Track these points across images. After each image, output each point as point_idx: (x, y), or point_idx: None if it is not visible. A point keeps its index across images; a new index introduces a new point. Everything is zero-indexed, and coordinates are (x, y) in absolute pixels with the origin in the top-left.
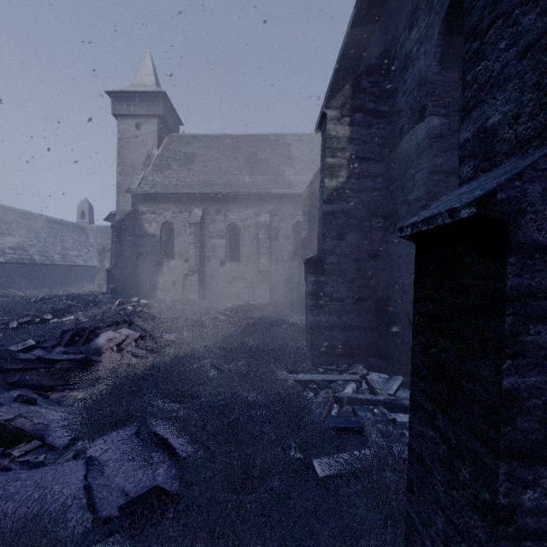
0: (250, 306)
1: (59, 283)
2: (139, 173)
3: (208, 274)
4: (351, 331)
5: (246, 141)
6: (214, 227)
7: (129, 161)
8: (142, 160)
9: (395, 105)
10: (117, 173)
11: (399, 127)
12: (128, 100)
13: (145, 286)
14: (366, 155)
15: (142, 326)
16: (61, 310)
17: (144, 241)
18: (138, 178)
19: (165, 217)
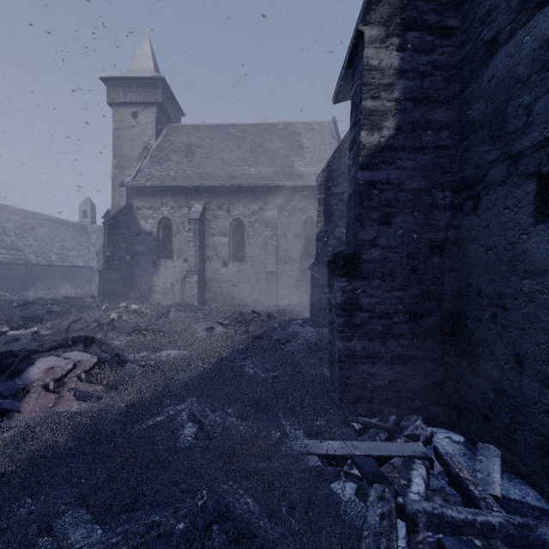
0: (254, 314)
1: (56, 284)
2: (135, 165)
3: (210, 276)
4: (402, 364)
5: (252, 130)
6: (215, 224)
7: (125, 154)
8: (139, 152)
9: (476, 9)
10: (112, 167)
11: (487, 39)
12: (124, 87)
13: (141, 289)
14: (424, 94)
15: (115, 343)
16: (33, 318)
17: (139, 239)
18: (133, 170)
19: (162, 213)
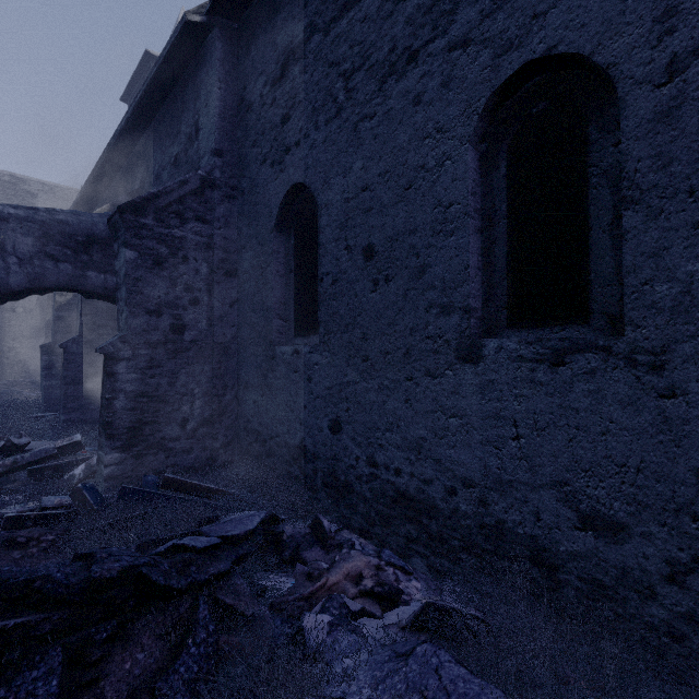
0: None
1: None
2: None
3: None
4: None
5: None
6: None
7: None
8: None
9: None
10: None
11: None
12: None
13: None
14: None
15: None
16: None
17: None
18: None
19: None
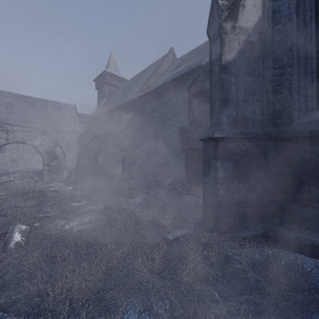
0: None
1: None
2: None
3: (26, 159)
4: None
5: (40, 102)
6: None
7: None
8: None
9: None
10: None
11: None
12: None
13: None
14: None
15: None
16: None
17: None
18: None
19: None
